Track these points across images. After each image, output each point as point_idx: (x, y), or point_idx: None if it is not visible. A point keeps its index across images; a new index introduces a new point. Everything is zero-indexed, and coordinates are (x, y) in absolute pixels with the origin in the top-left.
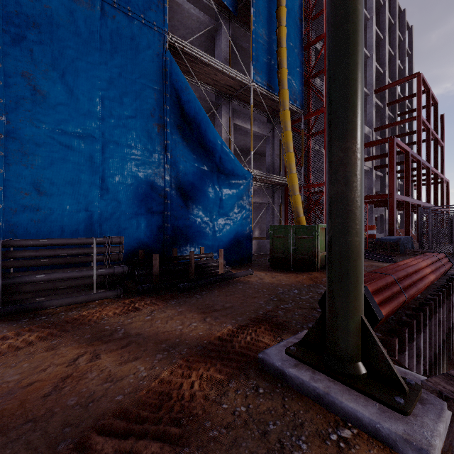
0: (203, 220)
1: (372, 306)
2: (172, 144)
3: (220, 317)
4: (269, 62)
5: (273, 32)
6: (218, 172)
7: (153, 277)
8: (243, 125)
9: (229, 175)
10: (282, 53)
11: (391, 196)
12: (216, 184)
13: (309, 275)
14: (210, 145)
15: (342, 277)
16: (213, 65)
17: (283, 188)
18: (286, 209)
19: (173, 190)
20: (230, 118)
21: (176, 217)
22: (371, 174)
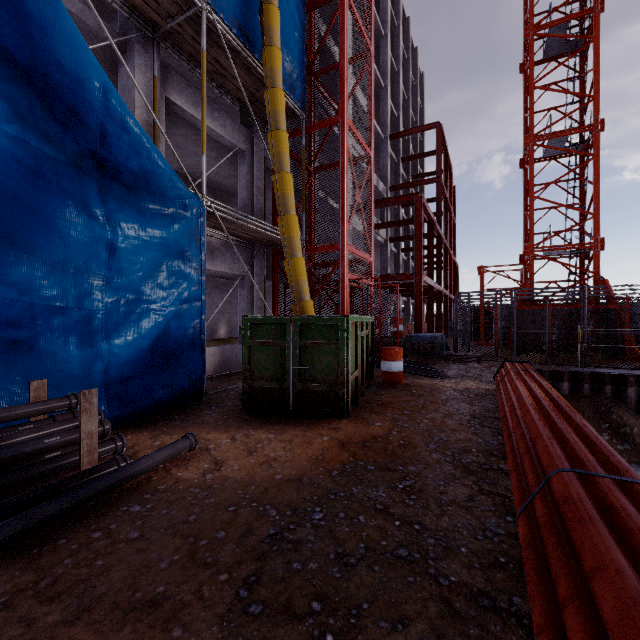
0: (46, 302)
1: None
2: None
3: None
4: None
5: None
6: (106, 174)
7: None
8: (190, 109)
9: (140, 190)
10: None
11: (419, 276)
12: (95, 204)
13: (335, 433)
14: (67, 84)
15: None
16: None
17: (269, 251)
18: (275, 289)
19: None
20: (158, 82)
21: None
22: (386, 249)
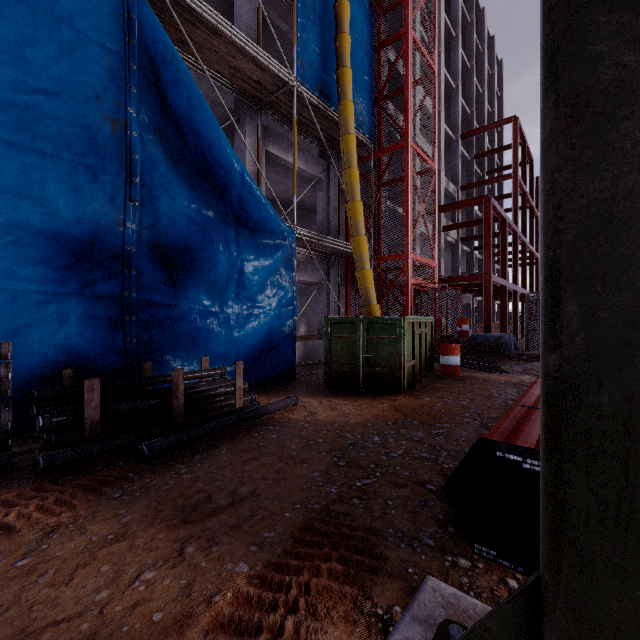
0: (207, 309)
1: None
2: (142, 161)
3: (222, 536)
4: (323, 54)
5: (329, 9)
6: (237, 223)
7: (85, 429)
8: (281, 155)
9: (256, 231)
10: (344, 42)
11: (487, 277)
12: (231, 244)
13: (392, 402)
14: (220, 173)
15: (636, 507)
16: (227, 34)
17: (343, 261)
18: (347, 293)
19: (146, 250)
20: (260, 141)
21: (151, 302)
22: (456, 249)
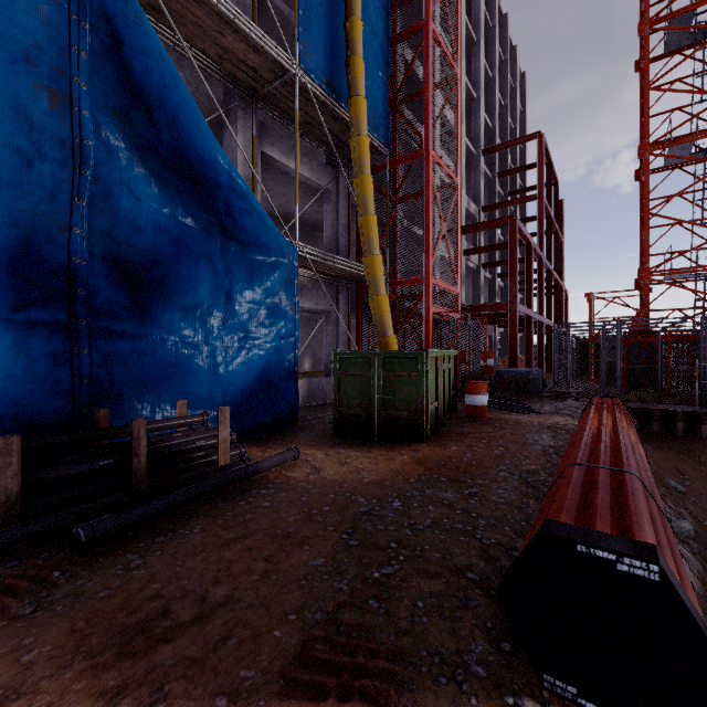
0: (185, 340)
1: (702, 628)
2: (95, 148)
3: (175, 680)
4: (330, 40)
5: None
6: (224, 234)
7: None
8: (282, 159)
9: (249, 245)
10: (355, 28)
11: (513, 306)
12: (217, 260)
13: (414, 453)
14: (201, 170)
15: None
16: (211, 1)
17: (354, 285)
18: (359, 323)
19: (101, 264)
20: (255, 140)
21: (108, 331)
22: (478, 275)
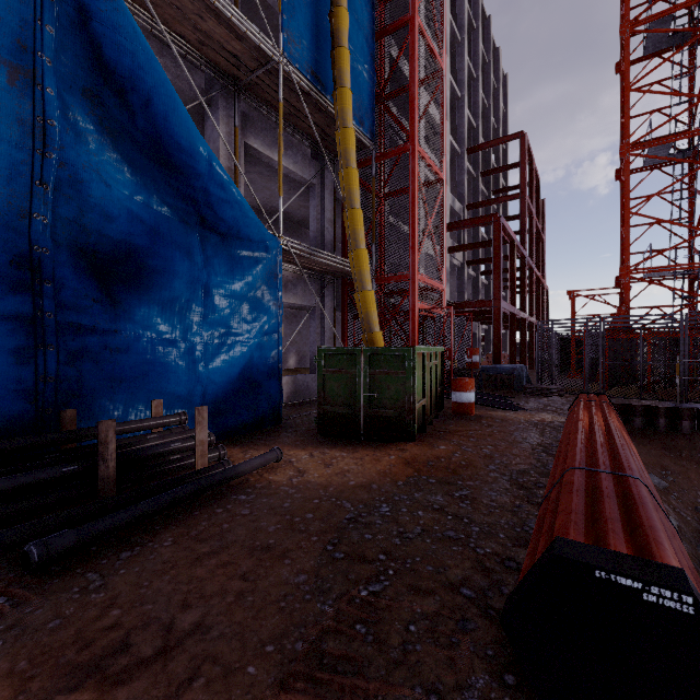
0: (161, 336)
1: None
2: (61, 130)
3: None
4: (315, 29)
5: None
6: (203, 225)
7: None
8: (265, 151)
9: (230, 237)
10: (341, 18)
11: (497, 303)
12: (196, 252)
13: (401, 453)
14: (178, 157)
15: None
16: None
17: (339, 281)
18: (344, 319)
19: (68, 254)
20: (238, 130)
21: (76, 326)
22: (462, 273)
